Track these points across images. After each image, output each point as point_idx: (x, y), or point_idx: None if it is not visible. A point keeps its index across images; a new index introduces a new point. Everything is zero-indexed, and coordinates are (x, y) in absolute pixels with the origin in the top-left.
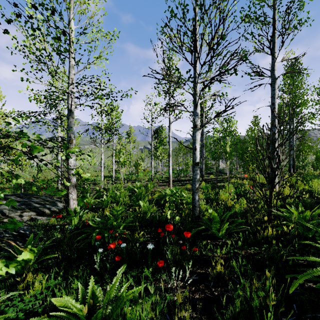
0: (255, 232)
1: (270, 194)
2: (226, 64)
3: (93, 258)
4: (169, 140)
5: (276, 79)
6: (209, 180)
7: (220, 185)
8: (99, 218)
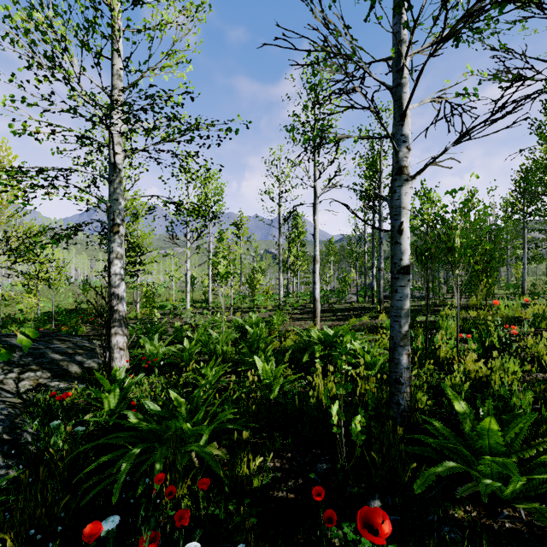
0: None
1: None
2: None
3: None
4: (315, 231)
5: None
6: None
7: (420, 320)
8: (157, 402)
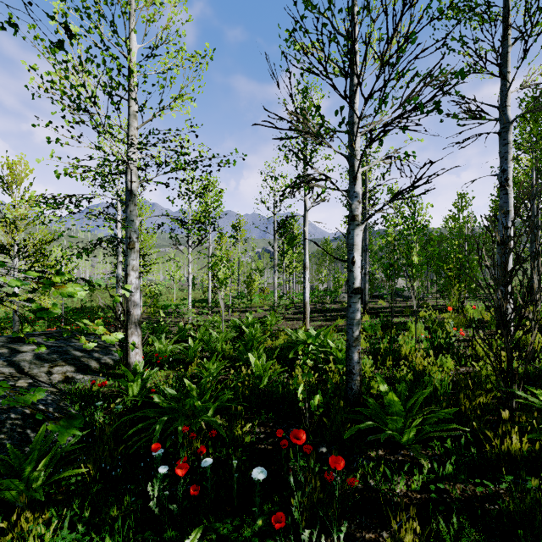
0: (478, 436)
1: (510, 356)
2: (415, 95)
3: (151, 480)
4: (305, 241)
5: (510, 124)
6: (377, 311)
7: (397, 321)
8: (173, 389)
